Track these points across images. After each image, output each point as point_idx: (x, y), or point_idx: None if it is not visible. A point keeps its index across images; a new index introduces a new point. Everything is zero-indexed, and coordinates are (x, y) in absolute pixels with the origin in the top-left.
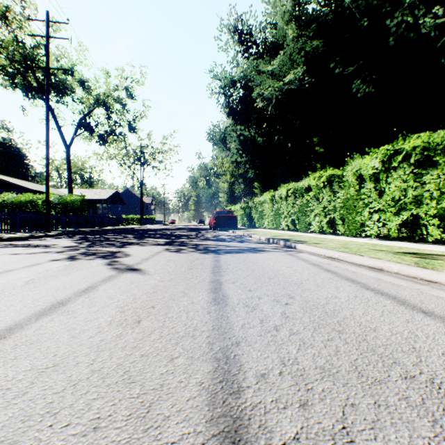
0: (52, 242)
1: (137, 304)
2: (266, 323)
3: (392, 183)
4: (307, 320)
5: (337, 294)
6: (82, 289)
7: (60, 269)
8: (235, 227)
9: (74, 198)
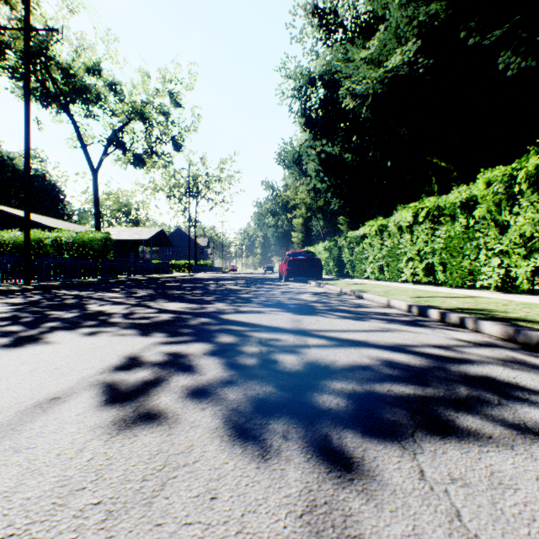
0: None
1: None
2: None
3: None
4: None
5: None
6: None
7: None
8: (319, 277)
9: (92, 236)
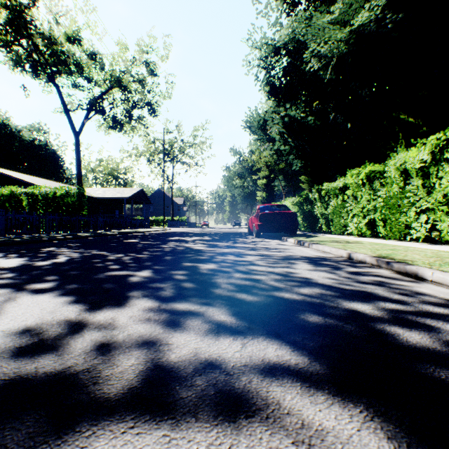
0: None
1: None
2: None
3: None
4: None
5: None
6: None
7: None
8: (293, 232)
9: (65, 192)
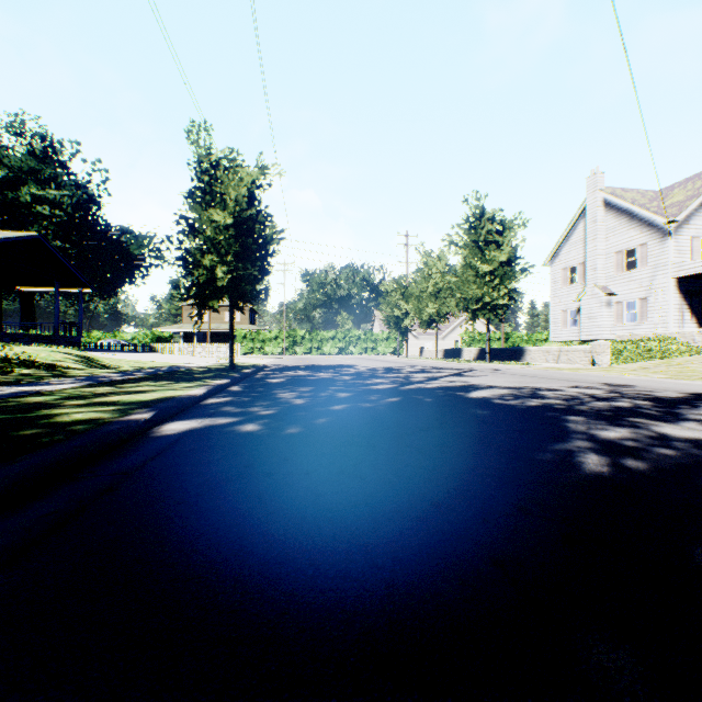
0: None
1: None
2: None
3: None
4: None
5: None
6: None
7: None
8: None
9: None
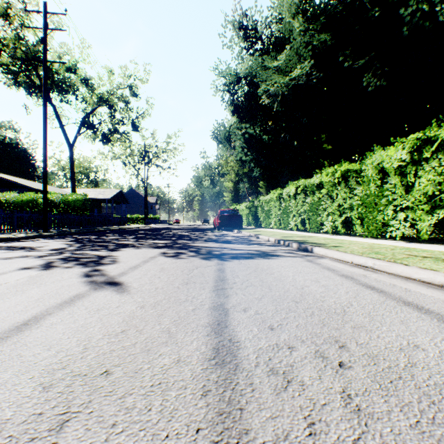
0: (42, 243)
1: (82, 365)
2: (324, 437)
3: (424, 176)
4: (405, 423)
5: (414, 338)
6: (18, 323)
7: (18, 283)
8: (240, 227)
9: (75, 197)
